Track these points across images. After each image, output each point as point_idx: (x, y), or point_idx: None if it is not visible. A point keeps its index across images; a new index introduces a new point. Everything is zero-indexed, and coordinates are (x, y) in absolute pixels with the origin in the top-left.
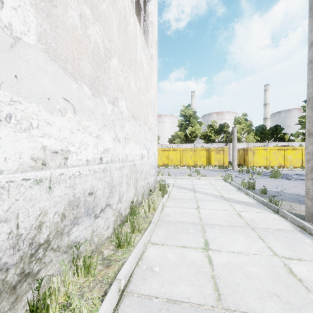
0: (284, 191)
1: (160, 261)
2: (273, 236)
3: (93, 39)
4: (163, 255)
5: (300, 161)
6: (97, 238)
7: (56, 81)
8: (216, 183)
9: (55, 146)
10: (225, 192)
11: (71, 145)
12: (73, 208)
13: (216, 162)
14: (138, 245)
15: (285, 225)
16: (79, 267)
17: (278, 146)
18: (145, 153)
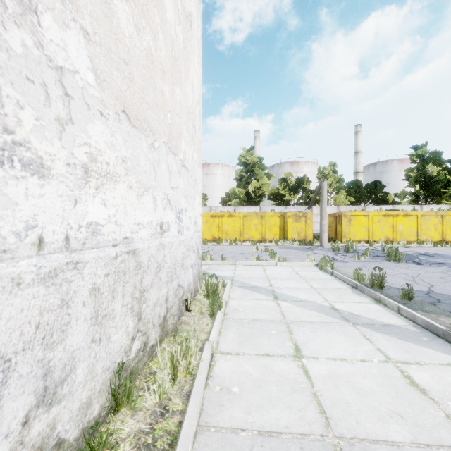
0: (436, 291)
1: None
2: None
3: None
4: None
5: (415, 232)
6: None
7: None
8: (308, 274)
9: None
10: (334, 298)
11: None
12: None
13: (295, 235)
14: None
15: None
16: None
17: (384, 211)
18: (172, 219)
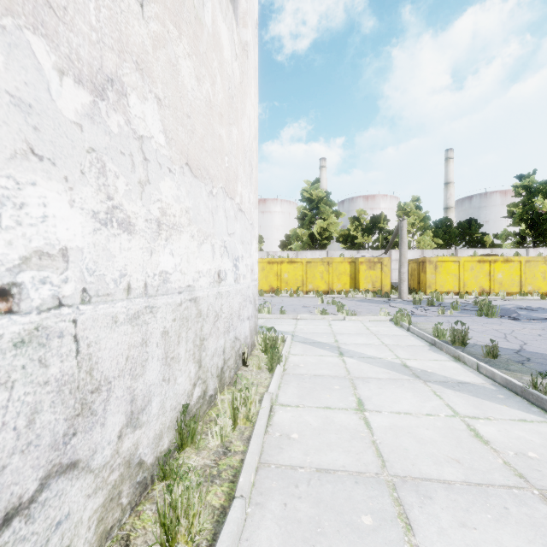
0: (528, 349)
1: None
2: None
3: None
4: None
5: (517, 282)
6: None
7: None
8: (381, 330)
9: None
10: (407, 355)
11: None
12: None
13: (369, 285)
14: None
15: None
16: None
17: (478, 256)
18: (229, 267)
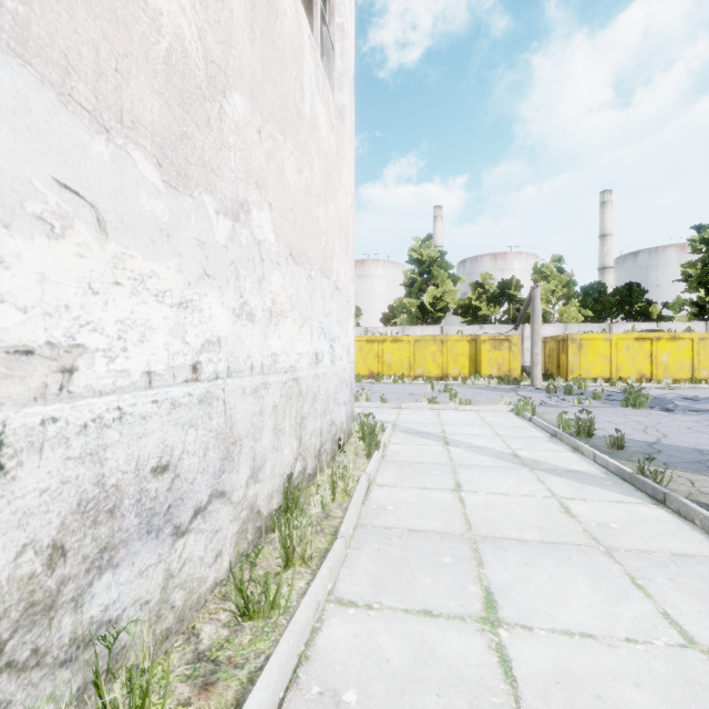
0: (665, 441)
1: (360, 666)
2: (670, 578)
3: (170, 25)
4: (370, 642)
5: (688, 366)
6: (181, 593)
7: (27, 124)
8: (498, 421)
9: (23, 332)
10: (521, 445)
11: (89, 329)
12: (95, 520)
13: (494, 369)
14: (297, 614)
15: (692, 542)
16: (109, 707)
17: (636, 333)
18: (326, 349)
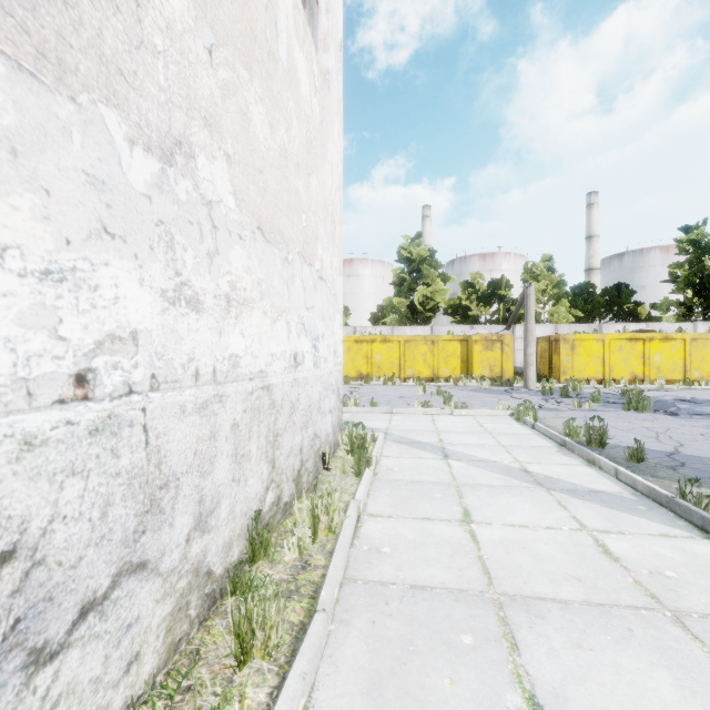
0: (684, 451)
1: None
2: None
3: None
4: None
5: (681, 366)
6: None
7: None
8: (498, 427)
9: None
10: (529, 458)
11: None
12: None
13: (486, 370)
14: None
15: None
16: None
17: (629, 333)
18: (308, 349)
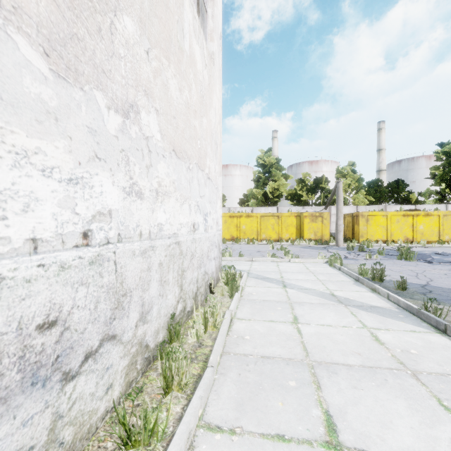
0: (432, 284)
1: None
2: None
3: None
4: None
5: (436, 232)
6: (71, 428)
7: None
8: (318, 269)
9: None
10: (336, 287)
11: None
12: None
13: (312, 234)
14: (171, 447)
15: None
16: None
17: (403, 211)
18: (201, 221)
